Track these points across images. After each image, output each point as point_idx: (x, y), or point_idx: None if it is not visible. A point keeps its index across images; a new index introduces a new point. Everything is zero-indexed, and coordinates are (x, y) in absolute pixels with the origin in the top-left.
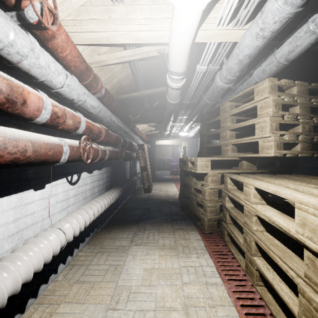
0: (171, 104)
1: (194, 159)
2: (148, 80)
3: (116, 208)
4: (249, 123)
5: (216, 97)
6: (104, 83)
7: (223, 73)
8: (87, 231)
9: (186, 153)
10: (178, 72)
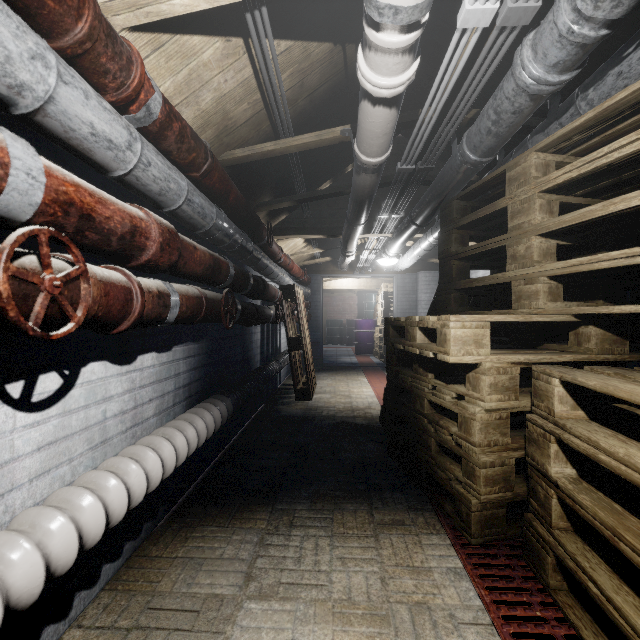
0: (365, 167)
1: (435, 322)
2: (302, 114)
3: (220, 448)
4: (629, 203)
5: (504, 137)
6: (173, 101)
7: (560, 18)
8: (109, 545)
9: (390, 307)
10: (404, 7)
